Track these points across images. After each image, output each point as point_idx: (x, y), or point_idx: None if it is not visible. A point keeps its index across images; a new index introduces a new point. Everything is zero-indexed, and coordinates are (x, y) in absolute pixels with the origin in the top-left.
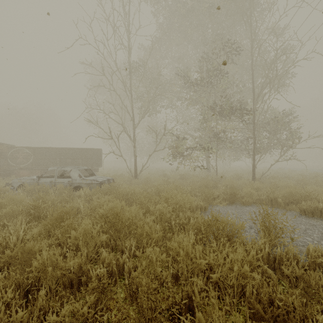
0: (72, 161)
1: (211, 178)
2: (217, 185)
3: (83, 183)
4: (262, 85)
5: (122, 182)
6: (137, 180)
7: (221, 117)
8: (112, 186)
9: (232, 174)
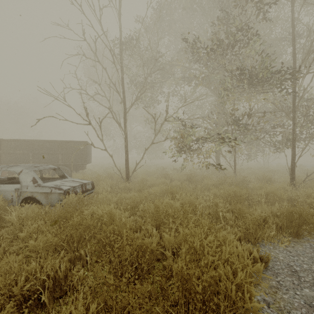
0: (49, 156)
1: (230, 180)
2: (249, 194)
3: (38, 192)
4: (310, 46)
5: (105, 187)
6: (127, 184)
7: (245, 96)
8: (93, 192)
9: (248, 173)
